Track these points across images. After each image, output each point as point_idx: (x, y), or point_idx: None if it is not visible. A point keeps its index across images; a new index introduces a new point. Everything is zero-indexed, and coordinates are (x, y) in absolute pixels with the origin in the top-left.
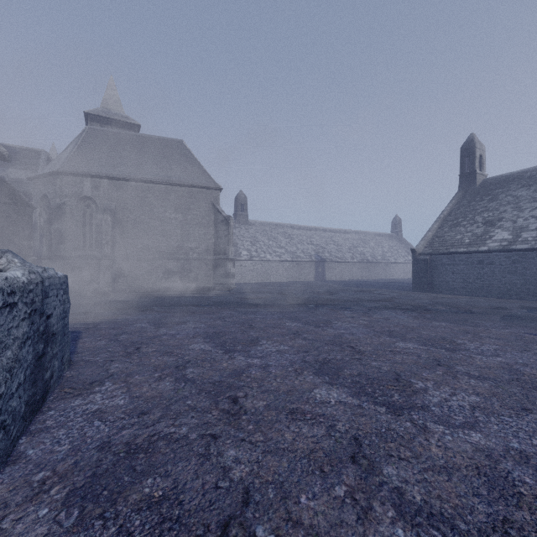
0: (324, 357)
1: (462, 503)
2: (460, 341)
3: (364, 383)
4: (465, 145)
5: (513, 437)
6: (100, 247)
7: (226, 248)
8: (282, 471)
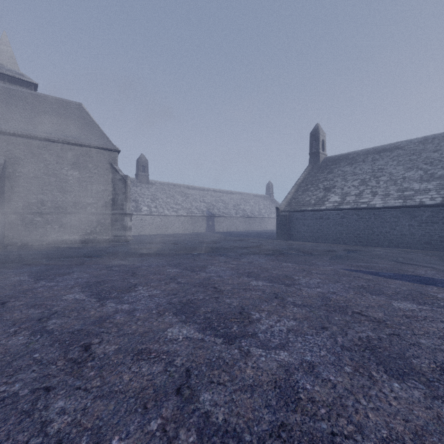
0: (188, 298)
1: (254, 416)
2: (297, 277)
3: (213, 318)
4: (313, 132)
5: (308, 352)
6: None
7: (124, 204)
8: (105, 414)
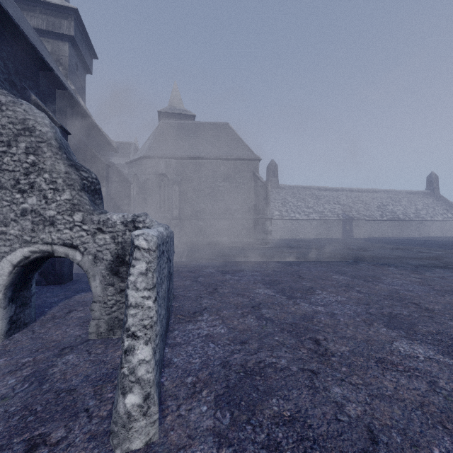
0: (389, 311)
1: None
2: None
3: (449, 342)
4: None
5: None
6: (170, 210)
7: (265, 209)
8: (398, 417)
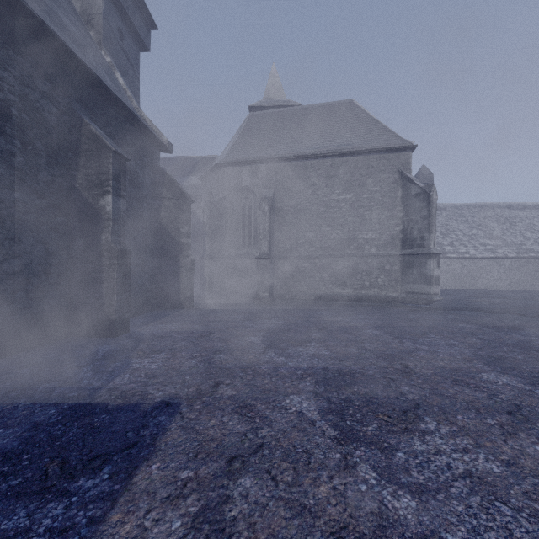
0: None
1: None
2: None
3: None
4: None
5: None
6: (258, 243)
7: (425, 237)
8: None
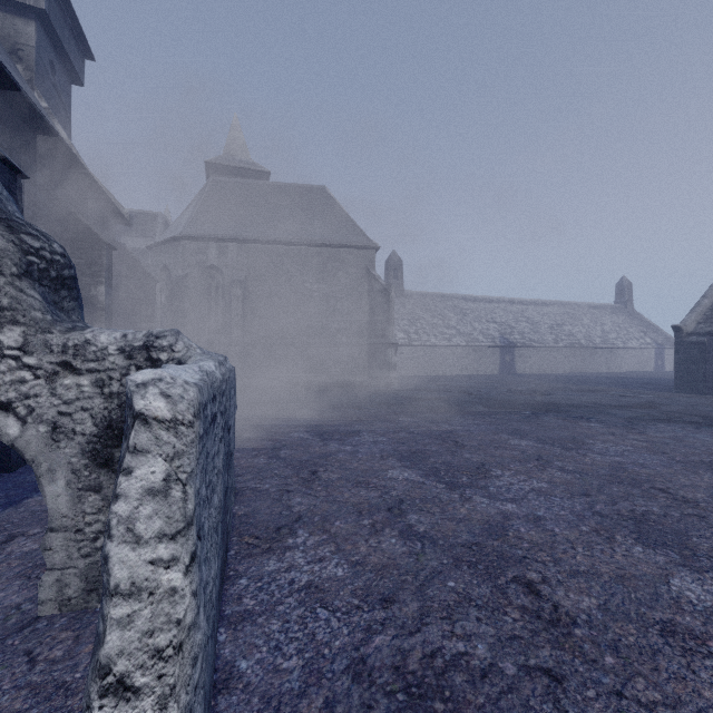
0: (628, 508)
1: None
2: None
3: None
4: None
5: None
6: (227, 329)
7: (386, 329)
8: None
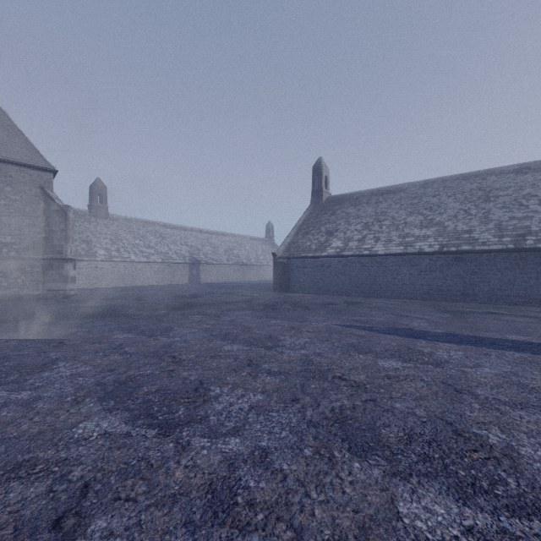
0: (129, 375)
1: None
2: (282, 337)
3: (156, 400)
4: (315, 166)
5: (267, 434)
6: None
7: (63, 246)
8: None
